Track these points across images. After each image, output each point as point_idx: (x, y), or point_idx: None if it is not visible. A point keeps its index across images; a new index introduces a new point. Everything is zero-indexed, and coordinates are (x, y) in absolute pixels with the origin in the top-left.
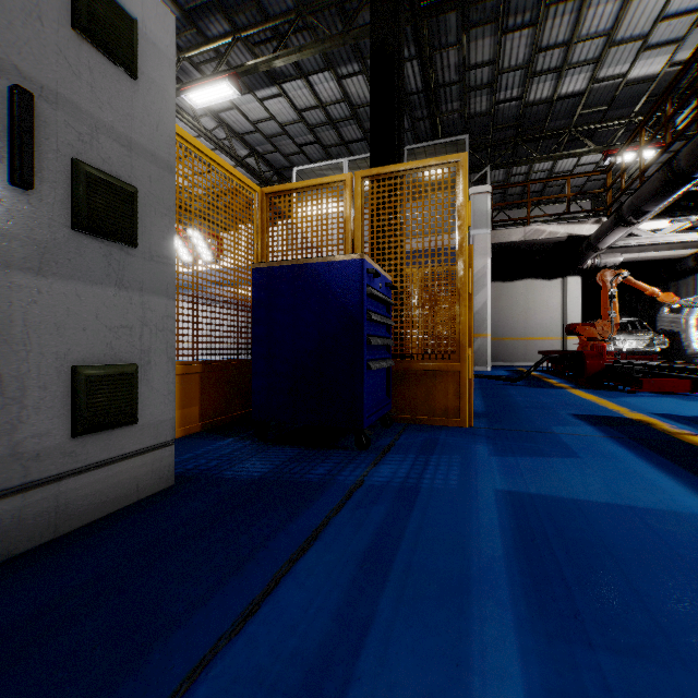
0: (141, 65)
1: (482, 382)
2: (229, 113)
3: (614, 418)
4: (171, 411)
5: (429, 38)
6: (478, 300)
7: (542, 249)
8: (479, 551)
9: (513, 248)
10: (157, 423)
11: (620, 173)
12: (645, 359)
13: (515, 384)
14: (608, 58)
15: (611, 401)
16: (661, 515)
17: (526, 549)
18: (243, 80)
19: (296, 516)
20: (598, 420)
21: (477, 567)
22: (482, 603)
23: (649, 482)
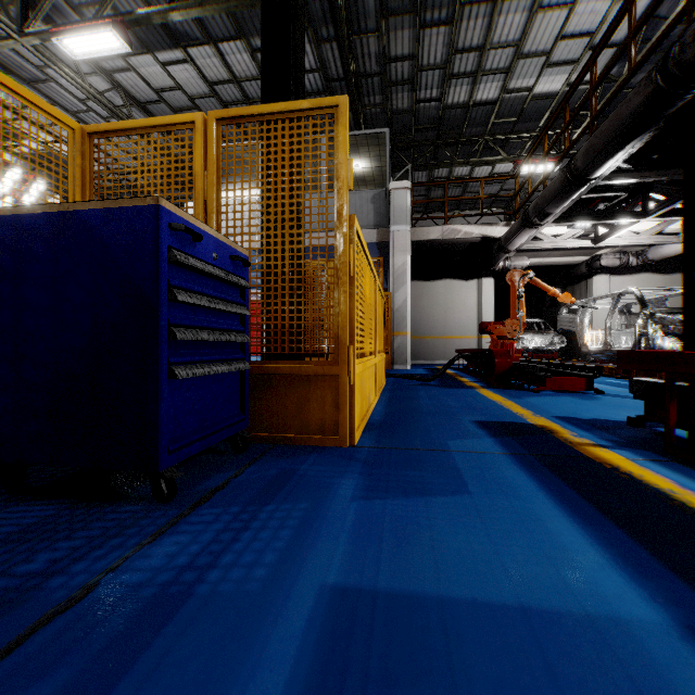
0: None
1: (396, 382)
2: (125, 76)
3: (517, 424)
4: None
5: (347, 20)
6: (398, 297)
7: (459, 249)
8: None
9: (432, 247)
10: None
11: (526, 178)
12: (548, 357)
13: (428, 384)
14: (517, 69)
15: (516, 403)
16: (571, 630)
17: None
18: (139, 36)
19: None
20: (500, 428)
21: None
22: None
23: (553, 540)
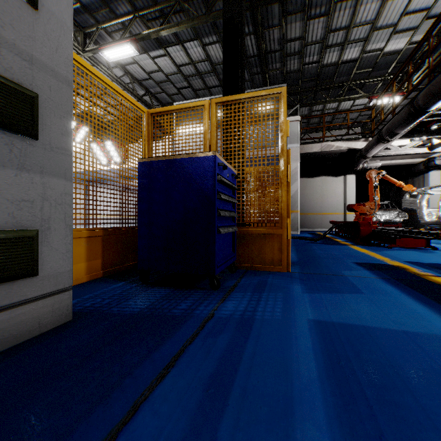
0: (41, 0)
1: (295, 241)
2: (132, 66)
3: (381, 264)
4: (69, 265)
5: (261, 21)
6: (292, 189)
7: (332, 157)
8: (299, 373)
9: (314, 156)
10: (56, 274)
11: (380, 110)
12: (394, 226)
13: (316, 242)
14: (372, 38)
15: (377, 253)
16: (427, 338)
17: (334, 370)
18: (141, 44)
19: (160, 345)
20: (371, 266)
21: (298, 389)
22: (304, 426)
23: (413, 311)
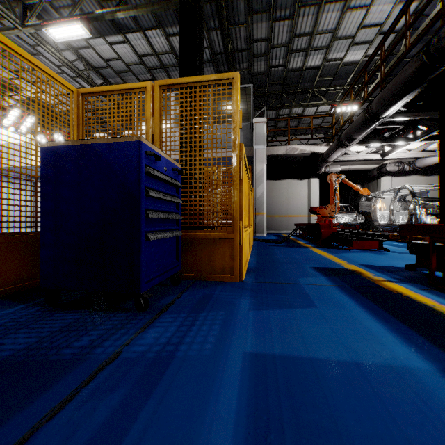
0: None
1: (259, 244)
2: (86, 51)
3: (338, 269)
4: None
5: (227, 16)
6: (258, 191)
7: (297, 160)
8: None
9: (280, 159)
10: None
11: (340, 116)
12: (352, 228)
13: (279, 245)
14: (333, 47)
15: (336, 256)
16: (382, 372)
17: None
18: (96, 26)
19: None
20: (328, 271)
21: None
22: None
23: (367, 330)
